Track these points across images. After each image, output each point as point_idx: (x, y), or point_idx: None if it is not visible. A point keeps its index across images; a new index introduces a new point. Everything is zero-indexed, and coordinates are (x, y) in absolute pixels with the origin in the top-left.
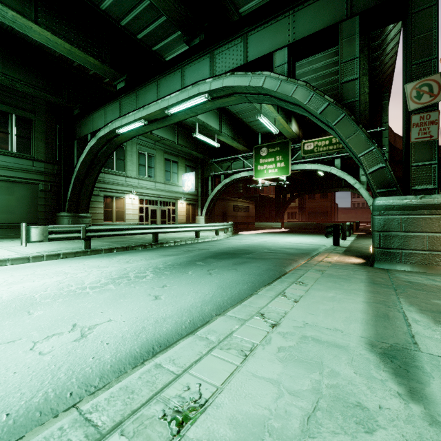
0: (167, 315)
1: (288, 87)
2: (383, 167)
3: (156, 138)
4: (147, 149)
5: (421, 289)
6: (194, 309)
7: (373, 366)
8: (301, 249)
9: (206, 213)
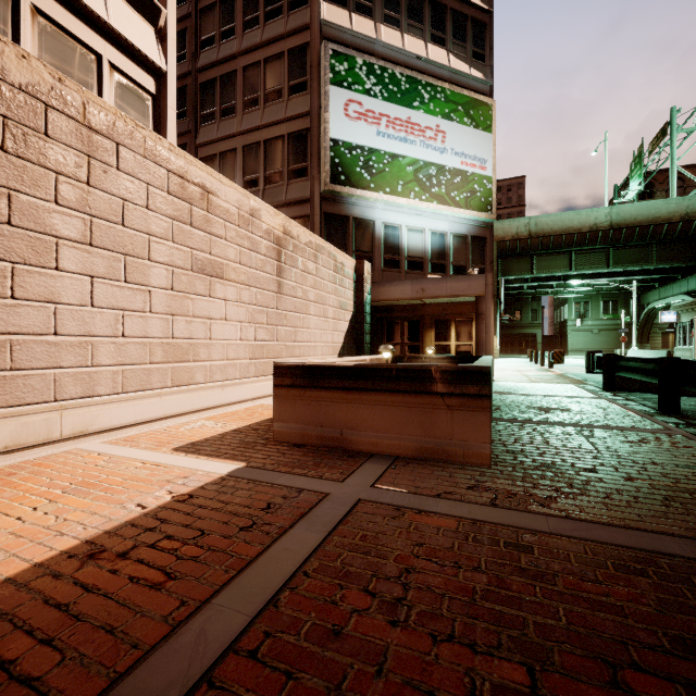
0: None
1: None
2: None
3: None
4: None
5: None
6: None
7: None
8: None
9: None
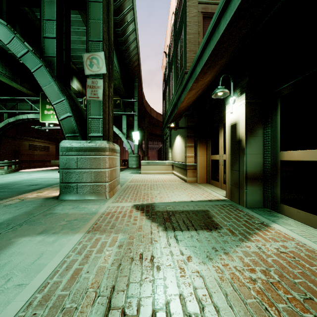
0: None
1: None
2: (70, 116)
3: None
4: None
5: (42, 221)
6: None
7: None
8: (44, 185)
9: None
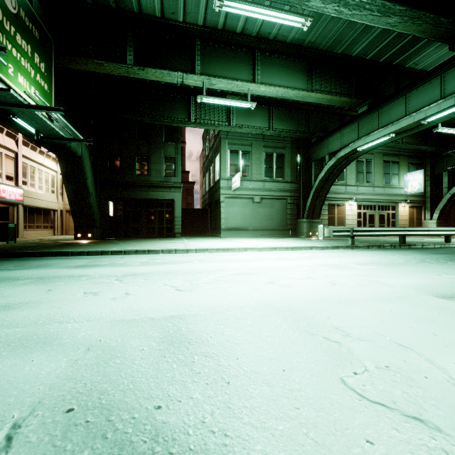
0: None
1: None
2: None
3: None
4: (365, 155)
5: None
6: None
7: None
8: None
9: (438, 216)
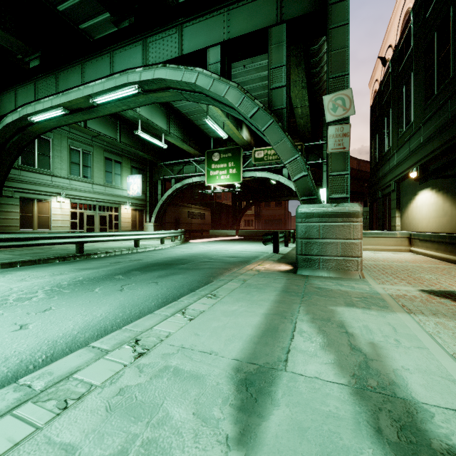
0: (17, 352)
1: (220, 87)
2: (306, 175)
3: (91, 132)
4: (82, 145)
5: (326, 295)
6: (63, 340)
7: (223, 399)
8: (242, 257)
9: (155, 220)
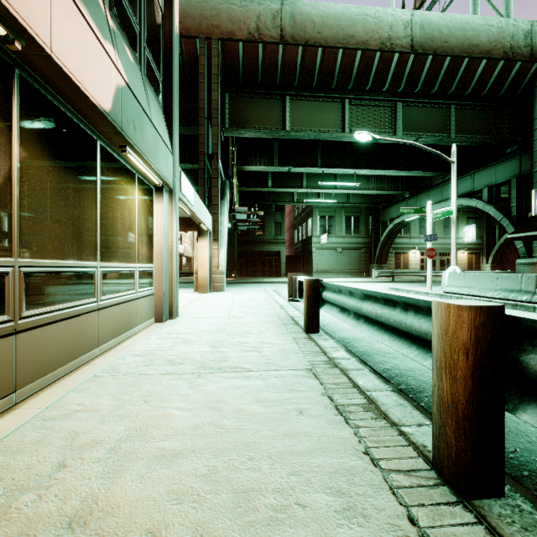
0: None
1: (486, 208)
2: (522, 246)
3: None
4: None
5: None
6: None
7: None
8: None
9: (492, 261)
